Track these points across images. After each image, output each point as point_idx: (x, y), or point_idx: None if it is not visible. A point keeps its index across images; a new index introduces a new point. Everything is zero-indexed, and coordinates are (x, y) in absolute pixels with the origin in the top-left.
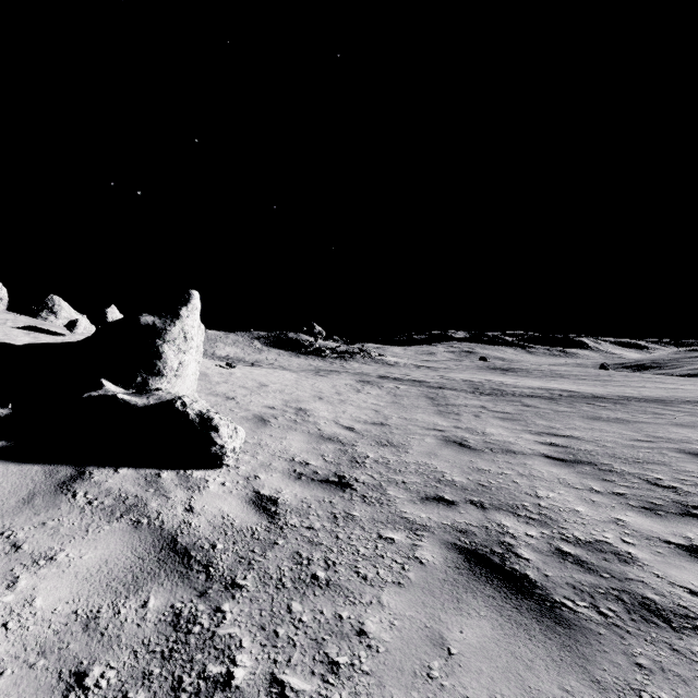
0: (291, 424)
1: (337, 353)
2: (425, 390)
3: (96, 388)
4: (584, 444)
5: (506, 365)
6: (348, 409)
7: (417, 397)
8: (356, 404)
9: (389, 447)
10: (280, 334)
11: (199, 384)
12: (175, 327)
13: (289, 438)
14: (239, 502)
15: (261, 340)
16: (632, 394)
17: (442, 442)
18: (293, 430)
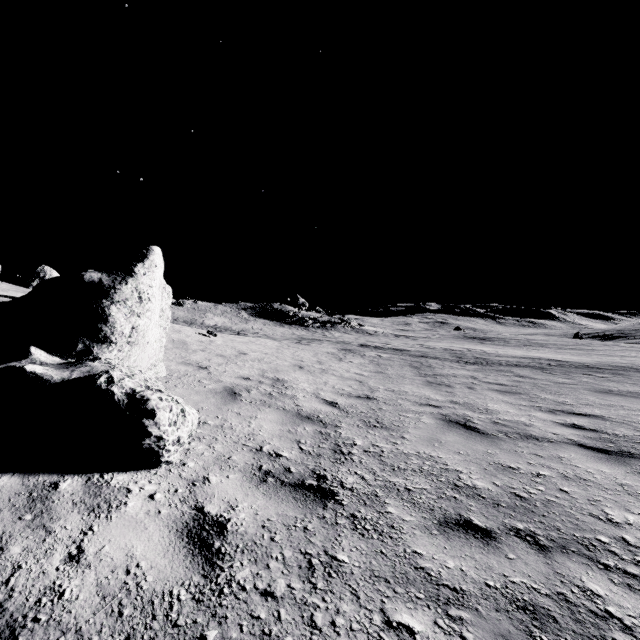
0: (265, 399)
1: (319, 323)
2: (408, 359)
3: (20, 358)
4: (616, 427)
5: (482, 335)
6: (330, 380)
7: (401, 366)
8: (338, 373)
9: (380, 430)
10: (266, 305)
11: (173, 352)
12: (126, 286)
13: (260, 418)
14: (165, 533)
15: (248, 311)
16: (624, 363)
17: (442, 422)
18: (267, 406)
